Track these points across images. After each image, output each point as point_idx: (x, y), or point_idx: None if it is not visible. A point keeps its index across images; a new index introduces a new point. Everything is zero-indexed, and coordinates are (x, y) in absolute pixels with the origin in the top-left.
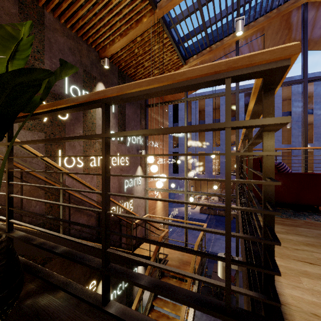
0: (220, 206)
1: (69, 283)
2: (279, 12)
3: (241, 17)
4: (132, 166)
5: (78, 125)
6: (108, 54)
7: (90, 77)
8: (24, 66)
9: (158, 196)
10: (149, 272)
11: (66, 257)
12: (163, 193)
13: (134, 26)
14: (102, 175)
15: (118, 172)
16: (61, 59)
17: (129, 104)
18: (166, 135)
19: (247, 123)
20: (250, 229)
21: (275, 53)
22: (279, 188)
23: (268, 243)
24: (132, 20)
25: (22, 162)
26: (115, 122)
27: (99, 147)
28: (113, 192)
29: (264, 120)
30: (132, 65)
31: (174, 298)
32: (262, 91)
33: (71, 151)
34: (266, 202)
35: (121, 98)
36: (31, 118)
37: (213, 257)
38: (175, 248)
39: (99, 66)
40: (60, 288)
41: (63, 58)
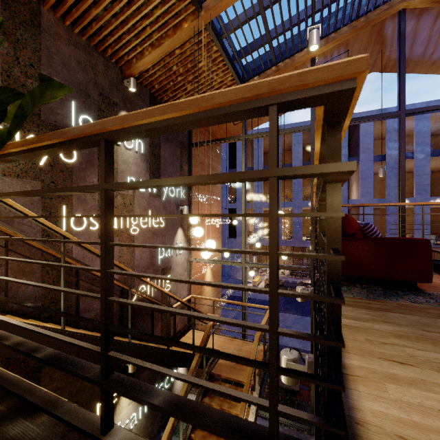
0: (262, 291)
1: (57, 402)
2: (368, 21)
3: (316, 25)
4: (170, 228)
5: (92, 170)
6: (134, 72)
7: (108, 103)
8: (11, 86)
9: (206, 269)
10: (192, 375)
11: (51, 364)
12: (213, 265)
13: (170, 34)
14: (100, 244)
15: (149, 237)
16: (41, 75)
17: (165, 142)
18: (218, 186)
19: (297, 171)
20: (320, 318)
21: (334, 71)
22: (365, 258)
23: (327, 343)
24: (167, 25)
25: (2, 223)
26: (145, 166)
27: (122, 202)
28: (142, 264)
29: (321, 166)
30: (169, 89)
31: (199, 424)
32: (325, 125)
33: (81, 207)
34: (330, 283)
35: (126, 133)
36: (4, 160)
37: (253, 364)
38: (202, 350)
39: (121, 88)
40: (42, 409)
41: (70, 76)
